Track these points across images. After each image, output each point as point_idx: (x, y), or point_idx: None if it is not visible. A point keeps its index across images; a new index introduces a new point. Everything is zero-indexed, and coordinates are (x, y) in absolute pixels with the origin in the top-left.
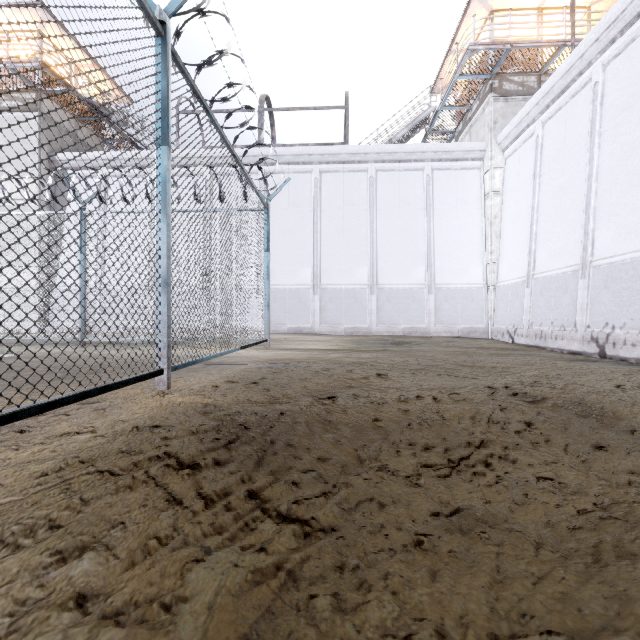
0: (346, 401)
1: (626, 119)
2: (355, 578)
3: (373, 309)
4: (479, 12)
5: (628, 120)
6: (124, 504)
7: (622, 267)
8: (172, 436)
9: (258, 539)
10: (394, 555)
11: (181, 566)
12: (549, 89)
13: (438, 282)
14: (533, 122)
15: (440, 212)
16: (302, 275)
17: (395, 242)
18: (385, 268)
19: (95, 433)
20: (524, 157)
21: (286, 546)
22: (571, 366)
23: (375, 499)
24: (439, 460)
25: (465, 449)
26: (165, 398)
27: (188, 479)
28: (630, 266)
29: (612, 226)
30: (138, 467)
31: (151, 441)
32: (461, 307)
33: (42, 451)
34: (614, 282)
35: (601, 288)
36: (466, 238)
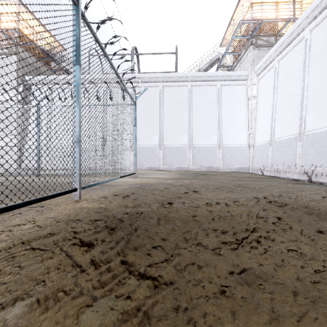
0: (177, 206)
1: (322, 58)
2: (185, 316)
3: (190, 157)
4: (245, 4)
5: (323, 58)
6: (46, 269)
7: (320, 135)
8: (78, 226)
9: (126, 290)
10: (208, 300)
11: (77, 310)
12: (282, 43)
13: (224, 143)
14: (273, 60)
15: (225, 107)
16: (153, 140)
17: (202, 123)
18: (196, 136)
19: (34, 224)
20: (268, 78)
21: (143, 295)
22: (295, 186)
23: (195, 263)
24: (231, 239)
25: (245, 233)
26: (78, 204)
27: (86, 252)
28: (325, 134)
29: (315, 114)
30: (57, 245)
31: (66, 229)
32: (236, 156)
33: (1, 236)
34: (316, 143)
35: (309, 146)
36: (238, 121)
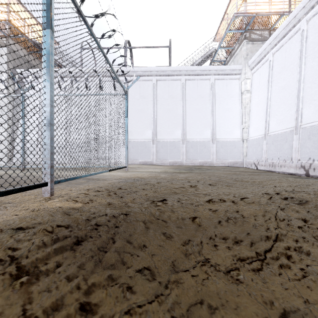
0: (173, 204)
1: None
2: None
3: (184, 152)
4: None
5: None
6: None
7: None
8: (26, 239)
9: None
10: None
11: None
12: (277, 35)
13: (217, 138)
14: (267, 53)
15: (218, 101)
16: (147, 134)
17: (195, 117)
18: (190, 130)
19: None
20: (262, 72)
21: None
22: (298, 181)
23: (205, 302)
24: (249, 253)
25: (266, 242)
26: (48, 202)
27: (19, 291)
28: None
29: (312, 106)
30: None
31: (3, 245)
32: (229, 151)
33: None
34: (314, 136)
35: (306, 139)
36: (232, 115)
